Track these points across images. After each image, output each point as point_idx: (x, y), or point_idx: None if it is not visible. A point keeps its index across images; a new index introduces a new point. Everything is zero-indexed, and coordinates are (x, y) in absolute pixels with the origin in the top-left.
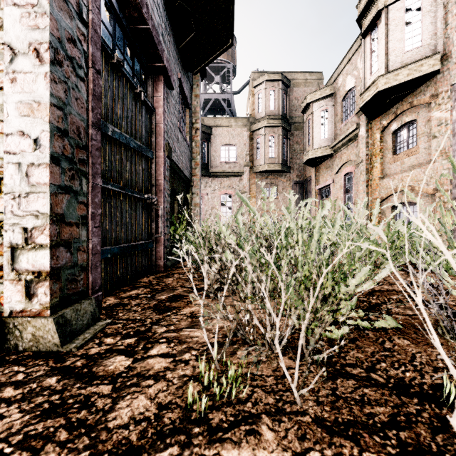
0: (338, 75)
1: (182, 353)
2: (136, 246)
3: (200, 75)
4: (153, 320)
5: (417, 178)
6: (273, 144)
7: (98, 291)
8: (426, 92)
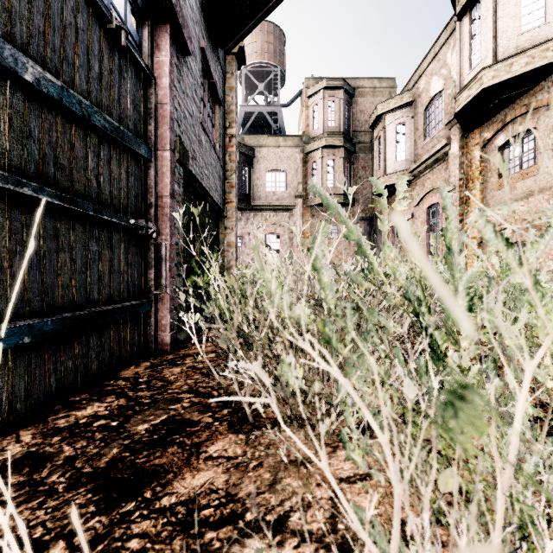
0: (419, 77)
1: None
2: (109, 312)
3: (237, 60)
4: (69, 552)
5: (537, 208)
6: (333, 170)
7: None
8: (551, 88)
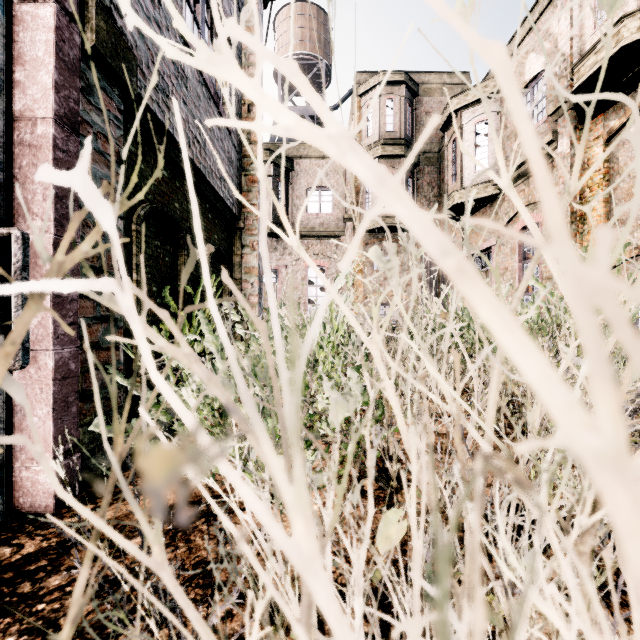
0: None
1: None
2: None
3: None
4: None
5: None
6: None
7: None
8: None
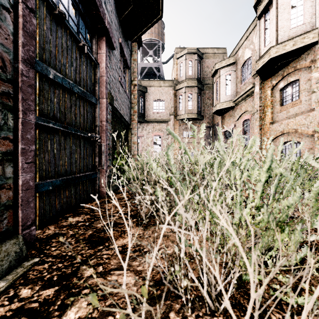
0: (238, 49)
1: (103, 317)
2: (80, 177)
3: (137, 44)
4: (83, 258)
5: (300, 123)
6: (191, 100)
7: (31, 226)
8: (307, 58)
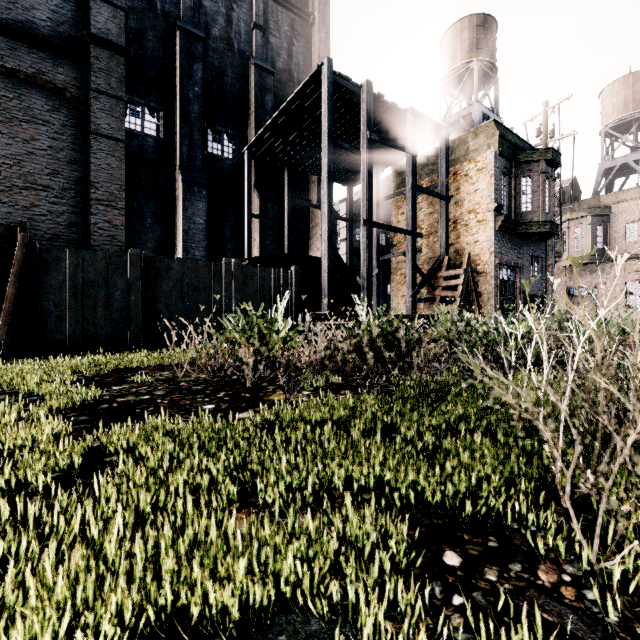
0: None
1: None
2: None
3: None
4: None
5: None
6: None
7: None
8: None
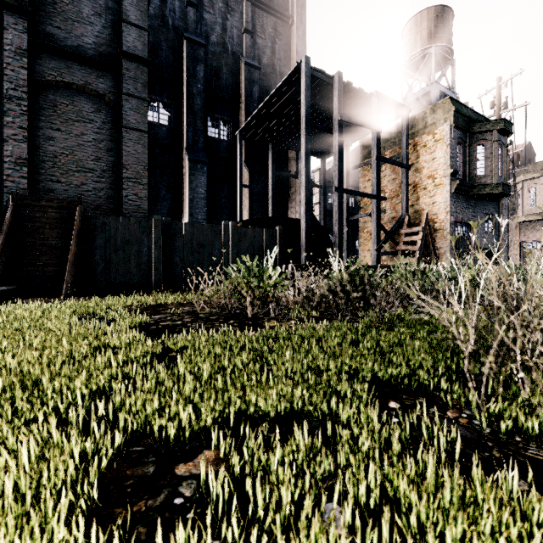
0: None
1: None
2: None
3: None
4: None
5: None
6: None
7: None
8: None
